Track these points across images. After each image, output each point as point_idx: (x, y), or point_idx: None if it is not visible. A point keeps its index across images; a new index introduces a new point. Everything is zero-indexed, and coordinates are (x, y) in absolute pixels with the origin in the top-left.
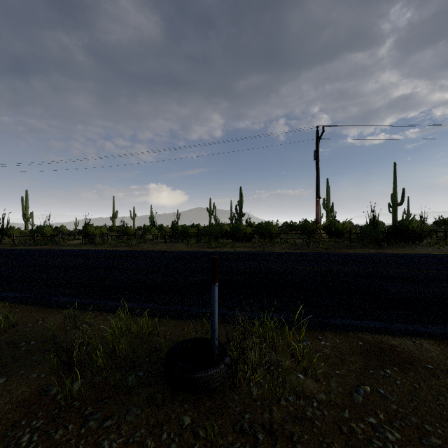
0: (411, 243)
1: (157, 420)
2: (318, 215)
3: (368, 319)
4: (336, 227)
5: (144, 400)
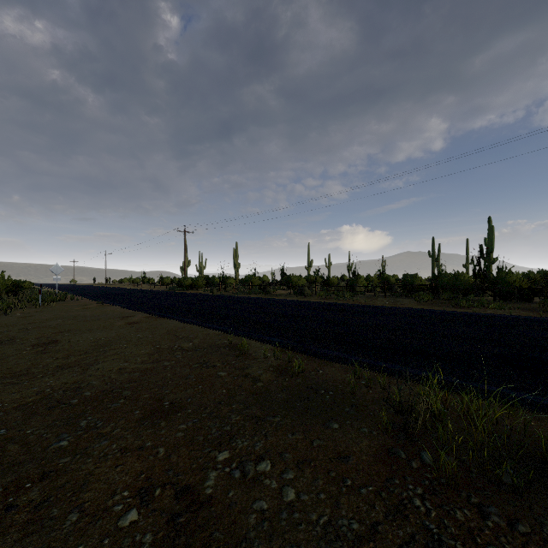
0: None
1: None
2: None
3: None
4: None
5: None
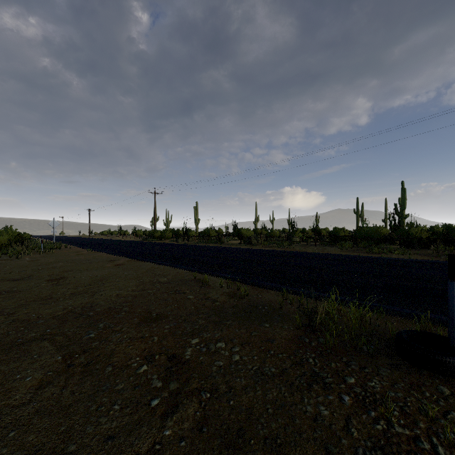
0: None
1: (412, 382)
2: None
3: None
4: None
5: (388, 365)
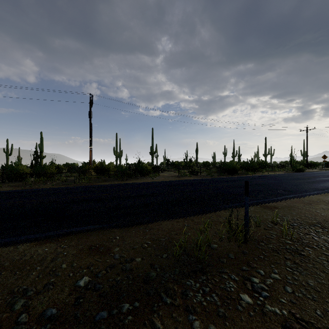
0: (143, 176)
1: None
2: (90, 159)
3: (6, 237)
4: (104, 167)
5: None
